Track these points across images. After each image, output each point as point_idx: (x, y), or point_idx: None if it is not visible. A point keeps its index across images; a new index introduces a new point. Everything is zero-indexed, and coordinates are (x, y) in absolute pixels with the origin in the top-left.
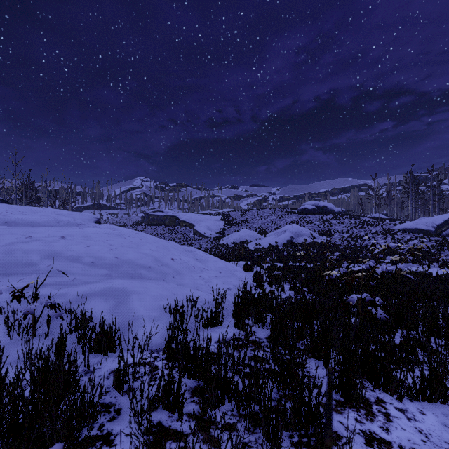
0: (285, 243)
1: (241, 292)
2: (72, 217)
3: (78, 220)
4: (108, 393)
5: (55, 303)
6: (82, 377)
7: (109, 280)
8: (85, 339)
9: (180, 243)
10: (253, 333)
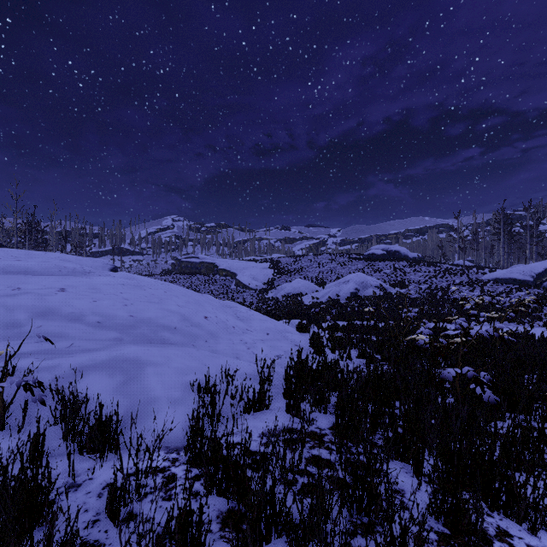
0: (349, 296)
1: (295, 362)
2: (81, 263)
3: (86, 267)
4: (96, 524)
5: (35, 381)
6: (62, 495)
7: (118, 347)
8: (75, 433)
9: (219, 296)
10: (312, 421)
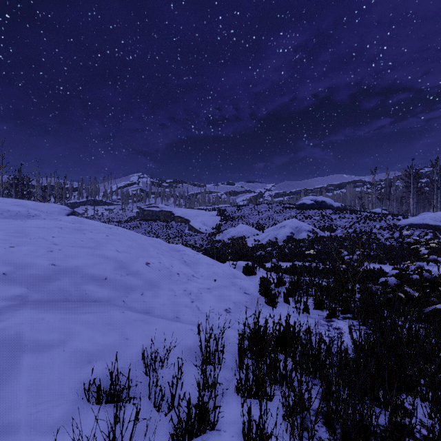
0: (285, 239)
1: (250, 329)
2: (37, 208)
3: (32, 211)
4: None
5: None
6: None
7: (4, 314)
8: None
9: (175, 239)
10: None
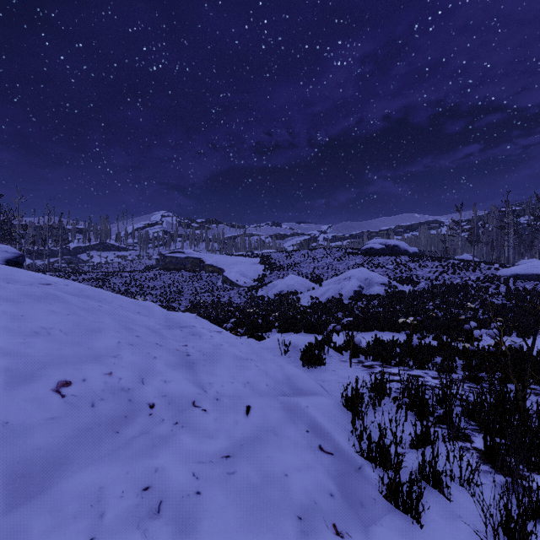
0: (352, 295)
1: None
2: None
3: None
4: None
5: None
6: None
7: None
8: None
9: (203, 294)
10: None
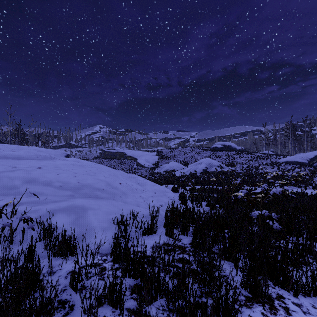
0: (202, 171)
1: (170, 208)
2: (48, 153)
3: (52, 155)
4: (65, 291)
5: (28, 218)
6: (46, 277)
7: (72, 200)
8: (50, 245)
9: (127, 171)
10: (179, 240)
